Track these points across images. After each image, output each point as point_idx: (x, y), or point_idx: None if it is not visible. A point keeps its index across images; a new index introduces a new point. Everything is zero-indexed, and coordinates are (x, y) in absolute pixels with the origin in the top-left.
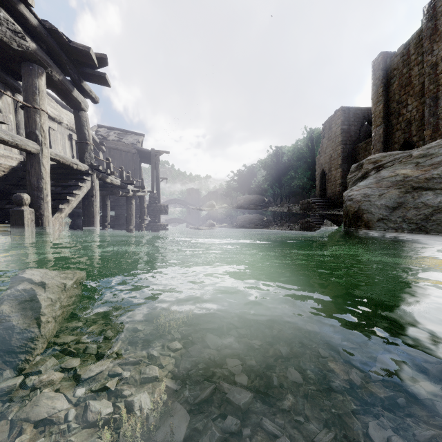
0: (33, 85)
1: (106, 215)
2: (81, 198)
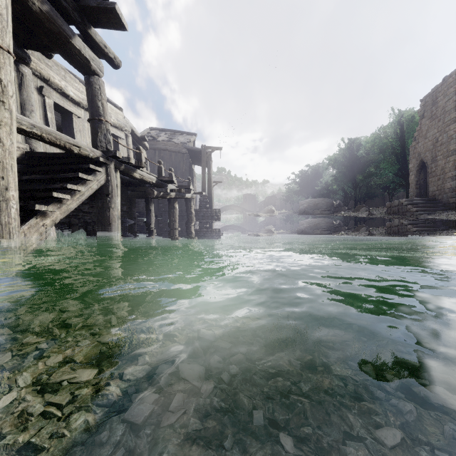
0: None
1: (149, 222)
2: (86, 197)
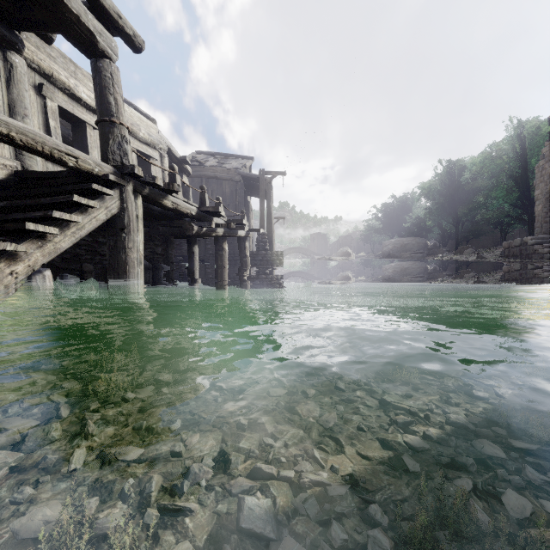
0: None
1: (192, 267)
2: (87, 231)
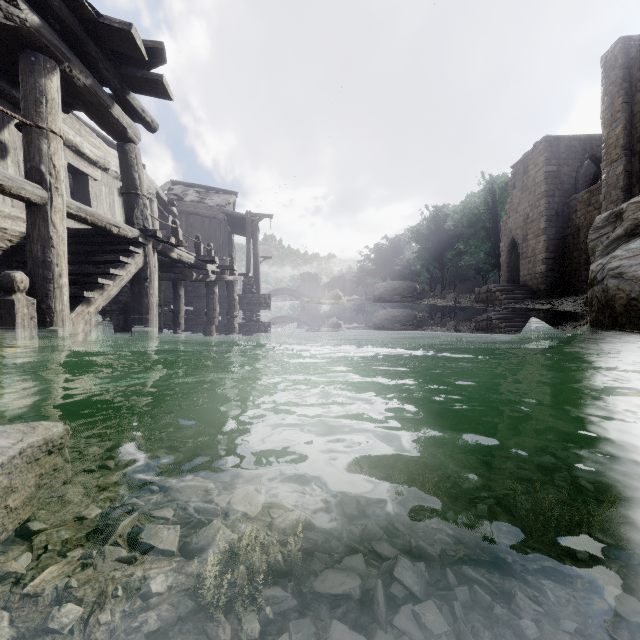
0: (36, 90)
1: (178, 310)
2: (125, 282)
